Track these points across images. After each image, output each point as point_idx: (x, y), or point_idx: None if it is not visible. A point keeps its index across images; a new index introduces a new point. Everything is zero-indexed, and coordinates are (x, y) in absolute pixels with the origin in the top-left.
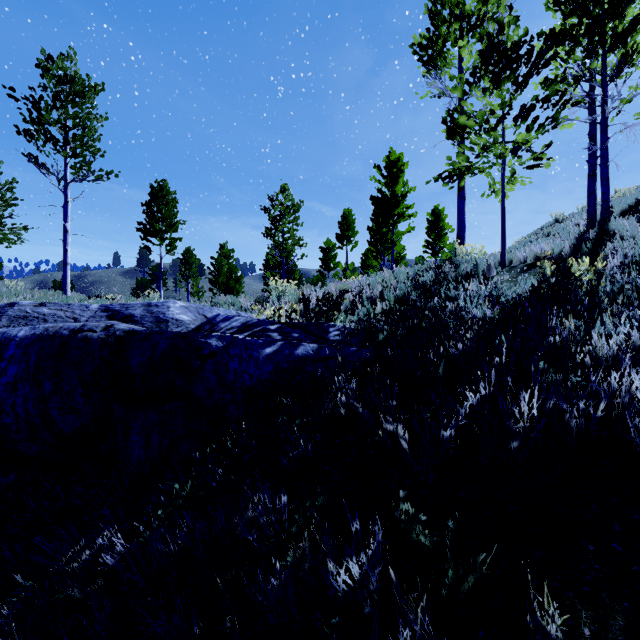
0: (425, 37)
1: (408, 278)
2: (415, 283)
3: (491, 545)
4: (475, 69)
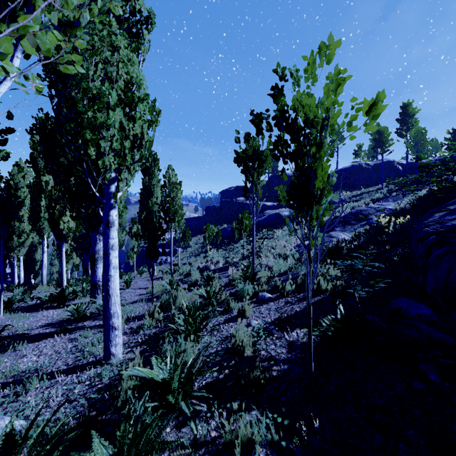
0: None
1: None
2: None
3: None
4: None
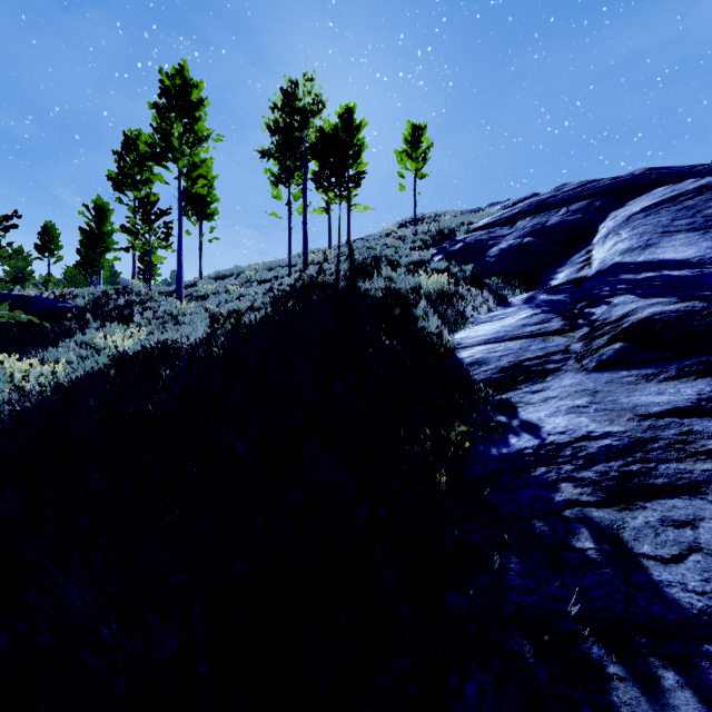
0: (115, 175)
1: (102, 291)
2: (104, 292)
3: (106, 326)
4: (137, 207)
